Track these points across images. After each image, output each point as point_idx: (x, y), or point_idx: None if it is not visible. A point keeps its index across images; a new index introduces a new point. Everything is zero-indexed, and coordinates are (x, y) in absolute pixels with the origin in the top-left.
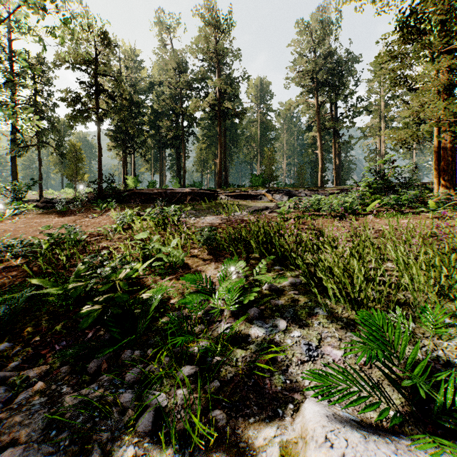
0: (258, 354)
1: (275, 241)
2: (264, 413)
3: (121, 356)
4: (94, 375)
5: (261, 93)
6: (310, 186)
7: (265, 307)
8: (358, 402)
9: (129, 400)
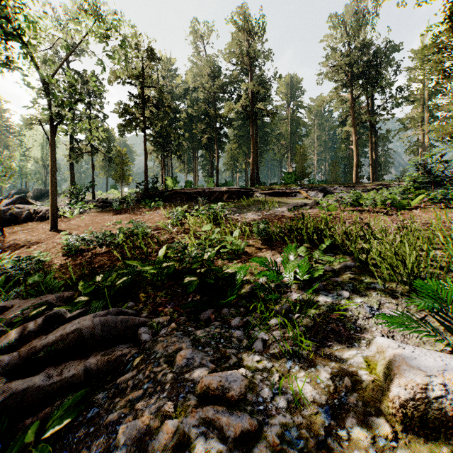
0: (330, 312)
1: (326, 232)
2: (344, 345)
3: (222, 311)
4: (206, 323)
5: (291, 90)
6: (343, 182)
7: (327, 283)
8: (419, 332)
9: (241, 335)
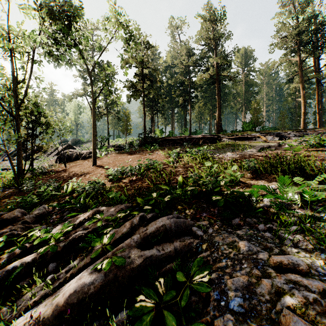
0: None
1: (307, 167)
2: None
3: (246, 220)
4: (237, 226)
5: (245, 59)
6: (289, 127)
7: (322, 204)
8: None
9: (271, 236)
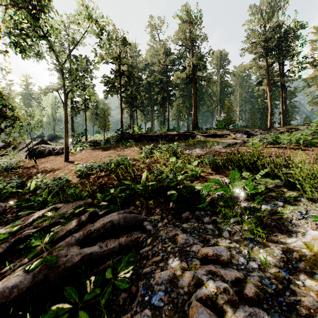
0: (271, 215)
1: (258, 162)
2: (285, 235)
3: (195, 213)
4: (186, 220)
5: (221, 61)
6: (259, 126)
7: (264, 196)
8: None
9: (212, 228)
